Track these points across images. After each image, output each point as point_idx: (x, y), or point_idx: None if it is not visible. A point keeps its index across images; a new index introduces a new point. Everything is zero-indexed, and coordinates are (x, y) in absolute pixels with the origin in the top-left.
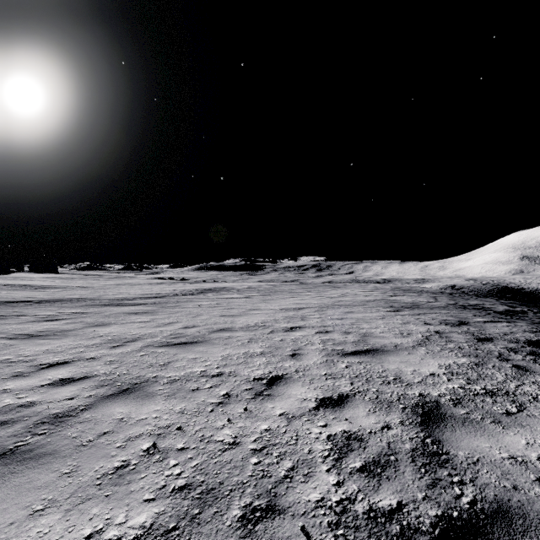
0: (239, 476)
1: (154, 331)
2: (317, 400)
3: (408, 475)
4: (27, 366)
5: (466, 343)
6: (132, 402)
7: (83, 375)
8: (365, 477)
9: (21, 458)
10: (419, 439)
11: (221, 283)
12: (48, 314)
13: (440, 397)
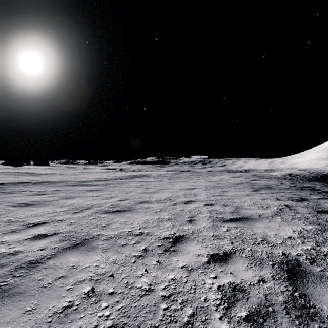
0: (152, 320)
1: (101, 202)
2: (208, 256)
3: (286, 326)
4: (20, 225)
5: (309, 214)
6: (81, 253)
7: (53, 232)
8: (251, 327)
9: (1, 296)
10: (289, 292)
11: (144, 172)
12: (39, 190)
13: (299, 256)
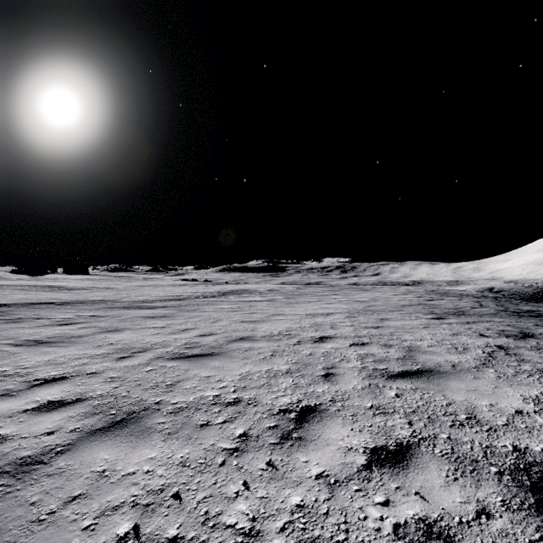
0: None
1: (168, 339)
2: (367, 451)
3: None
4: (19, 382)
5: None
6: (122, 442)
7: (76, 397)
8: None
9: None
10: None
11: (243, 285)
12: (65, 317)
13: None
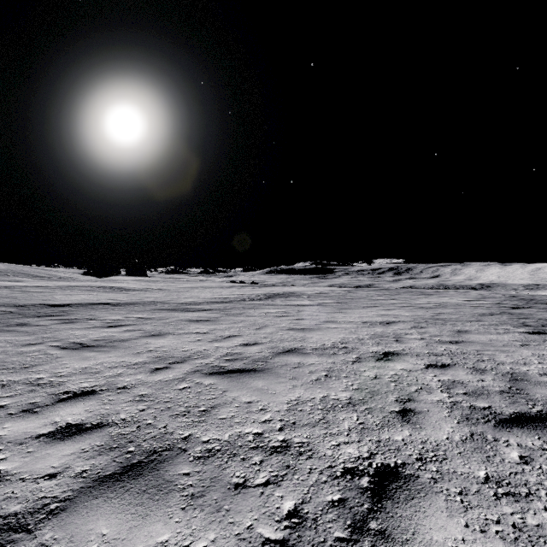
0: None
1: (209, 347)
2: None
3: None
4: (48, 394)
5: None
6: (131, 503)
7: (97, 421)
8: None
9: None
10: None
11: (290, 288)
12: (115, 318)
13: None
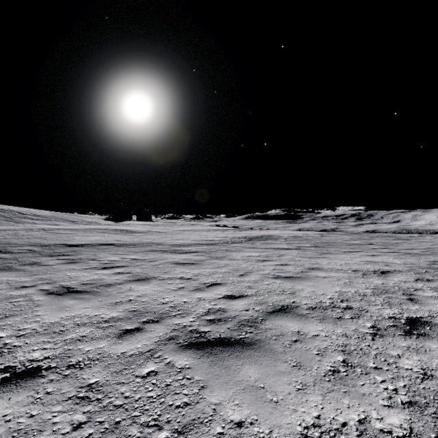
0: None
1: (190, 299)
2: None
3: None
4: None
5: None
6: None
7: None
8: None
9: None
10: None
11: (267, 231)
12: (112, 259)
13: None
